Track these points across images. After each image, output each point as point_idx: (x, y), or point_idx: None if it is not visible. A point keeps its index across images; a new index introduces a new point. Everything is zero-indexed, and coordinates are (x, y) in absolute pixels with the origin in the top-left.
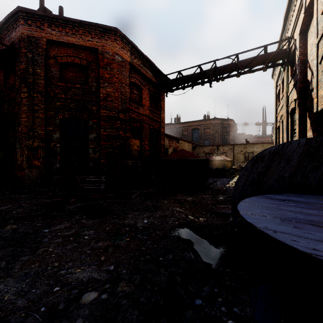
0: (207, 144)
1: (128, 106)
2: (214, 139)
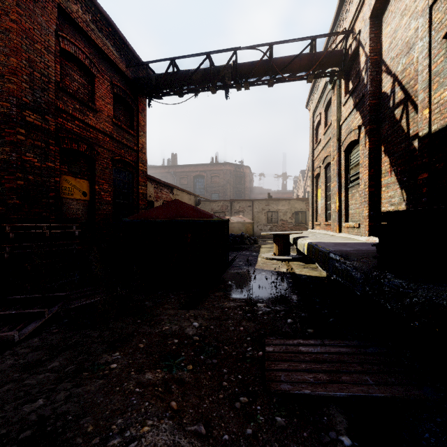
0: (216, 198)
1: (56, 102)
2: (225, 192)
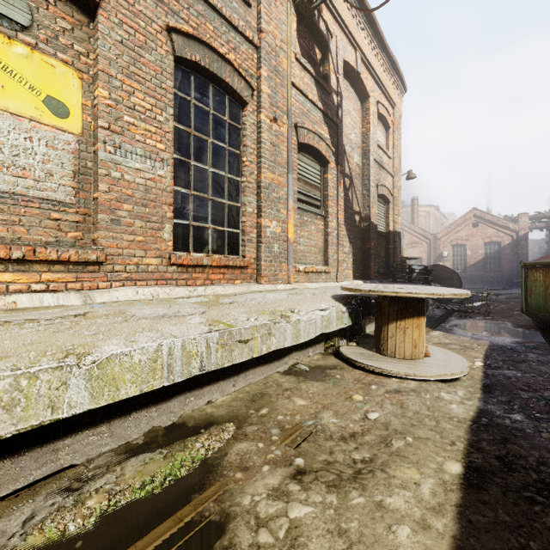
0: None
1: None
2: None
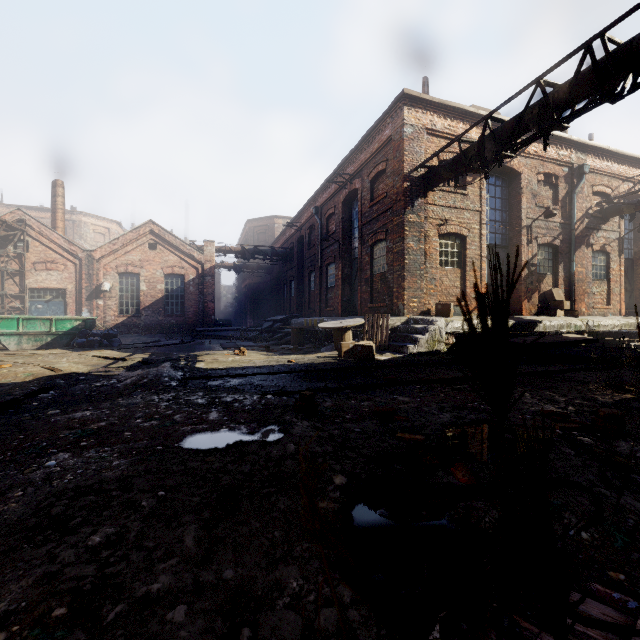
0: None
1: None
2: None
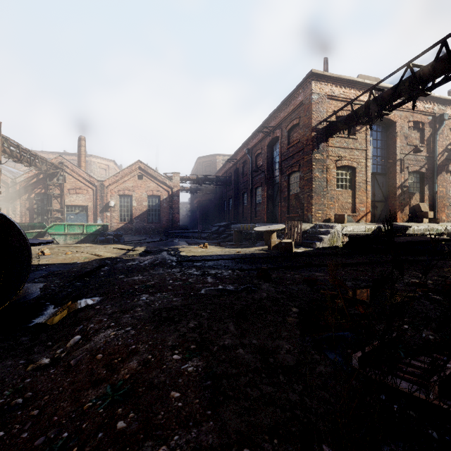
0: None
1: None
2: None
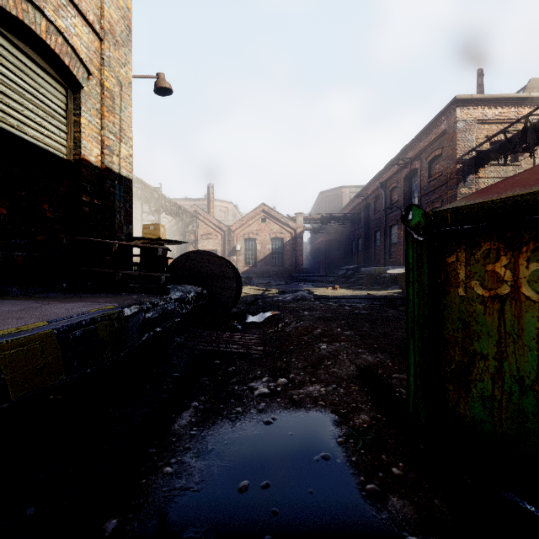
0: None
1: None
2: None
